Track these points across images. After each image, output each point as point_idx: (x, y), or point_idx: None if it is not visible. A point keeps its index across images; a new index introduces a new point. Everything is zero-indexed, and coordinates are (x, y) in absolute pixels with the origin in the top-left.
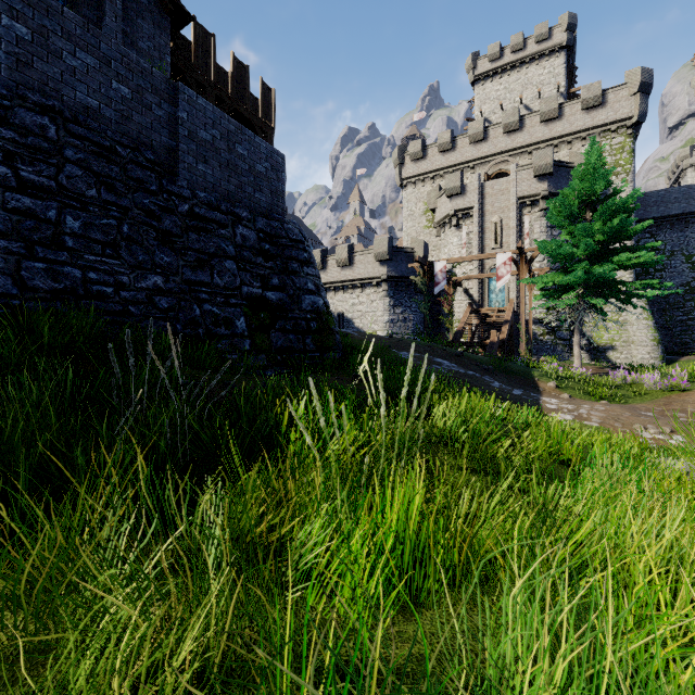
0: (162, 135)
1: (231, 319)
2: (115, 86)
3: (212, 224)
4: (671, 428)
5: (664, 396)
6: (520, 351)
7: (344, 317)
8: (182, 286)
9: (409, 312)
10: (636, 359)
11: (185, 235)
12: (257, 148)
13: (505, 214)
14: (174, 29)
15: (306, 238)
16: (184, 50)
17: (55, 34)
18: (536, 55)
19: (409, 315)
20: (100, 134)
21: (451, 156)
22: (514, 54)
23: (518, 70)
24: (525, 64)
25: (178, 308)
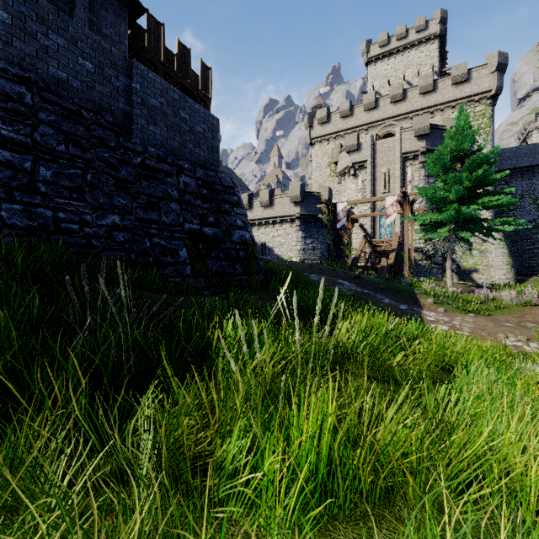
0: (119, 101)
1: (176, 250)
2: (81, 62)
3: (160, 173)
4: (527, 336)
5: (519, 310)
6: (404, 273)
7: (266, 246)
8: (136, 223)
9: (317, 242)
10: (495, 280)
11: (138, 182)
12: (197, 113)
13: (392, 166)
14: (131, 19)
15: (236, 184)
16: (139, 36)
17: (31, 19)
18: (416, 42)
19: (317, 245)
20: (68, 100)
21: (349, 121)
22: (398, 41)
23: (402, 53)
24: (407, 49)
25: (132, 241)
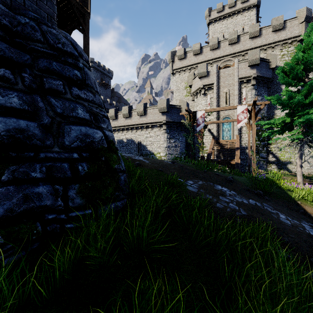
0: None
1: None
2: None
3: None
4: None
5: None
6: (253, 168)
7: (141, 144)
8: None
9: (178, 141)
10: (304, 169)
11: None
12: None
13: (231, 87)
14: None
15: (84, 56)
16: None
17: None
18: (241, 10)
19: (178, 143)
20: None
21: (199, 57)
22: (230, 9)
23: (232, 17)
24: (235, 14)
25: None
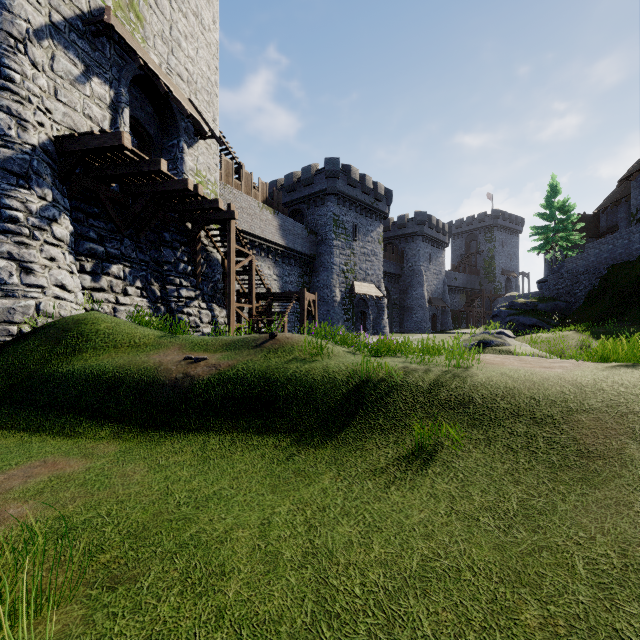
0: None
1: None
2: None
3: None
4: None
5: None
6: None
7: None
8: None
9: None
10: None
11: None
12: None
13: None
14: None
15: None
16: None
17: None
18: None
19: None
20: None
21: None
22: None
23: None
24: None
25: None
